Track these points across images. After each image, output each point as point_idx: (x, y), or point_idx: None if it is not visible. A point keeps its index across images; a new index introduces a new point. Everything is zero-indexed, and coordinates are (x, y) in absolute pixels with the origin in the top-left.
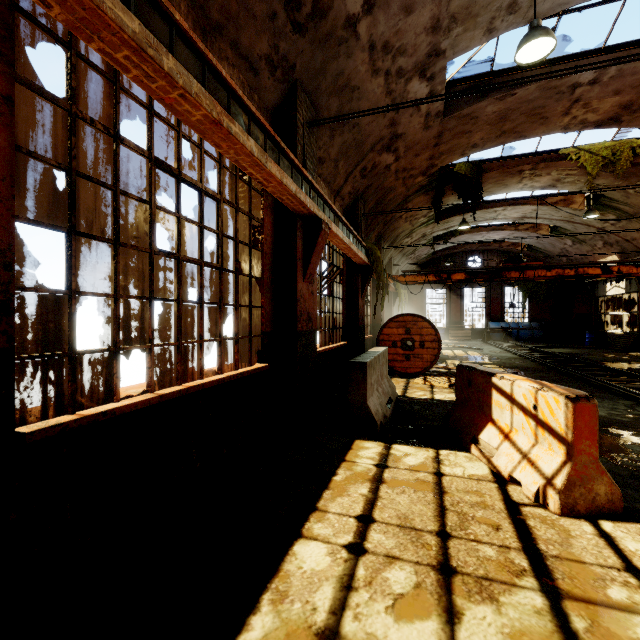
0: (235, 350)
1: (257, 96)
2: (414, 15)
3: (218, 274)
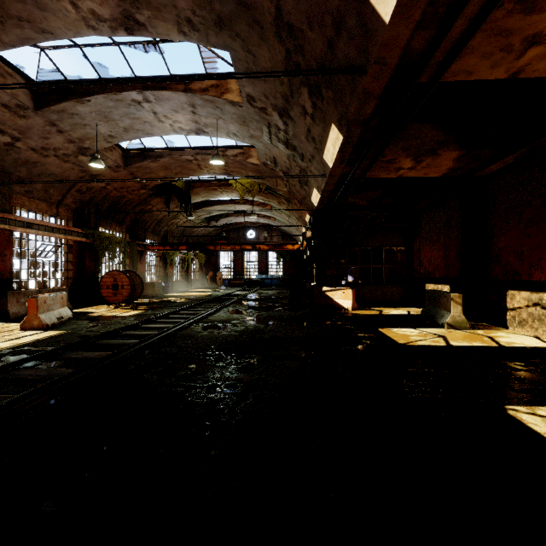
0: None
1: None
2: (52, 139)
3: None
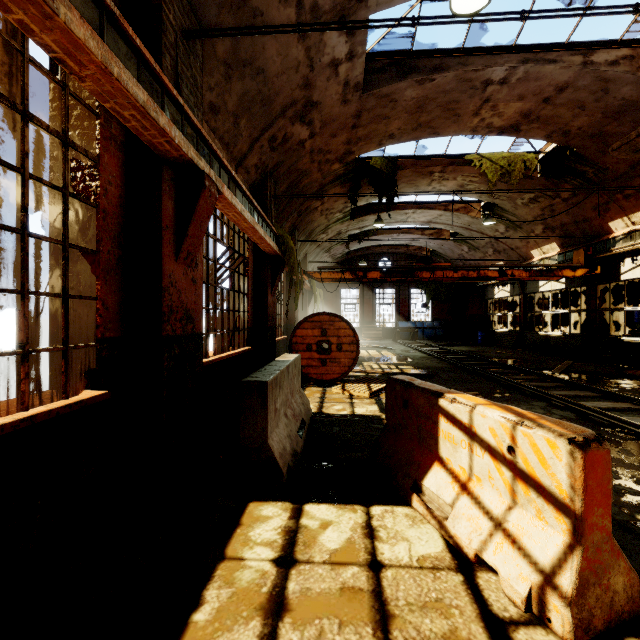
0: (21, 374)
1: None
2: None
3: None
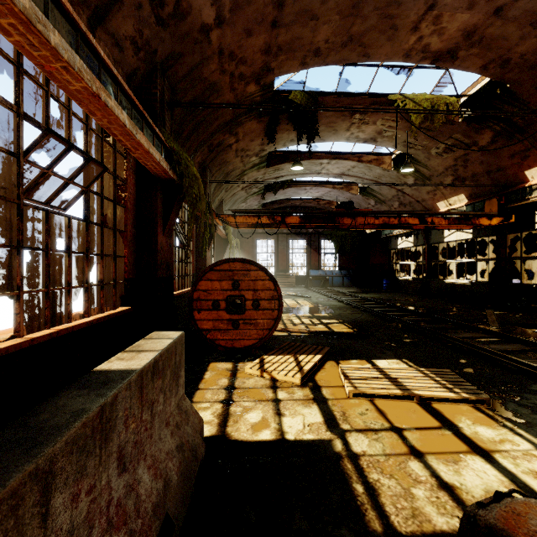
0: None
1: None
2: None
3: None
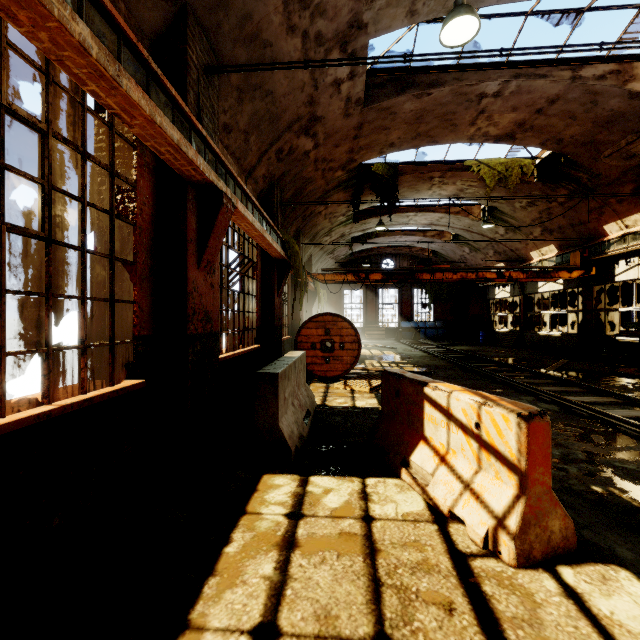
0: (81, 364)
1: (124, 5)
2: None
3: (43, 248)
